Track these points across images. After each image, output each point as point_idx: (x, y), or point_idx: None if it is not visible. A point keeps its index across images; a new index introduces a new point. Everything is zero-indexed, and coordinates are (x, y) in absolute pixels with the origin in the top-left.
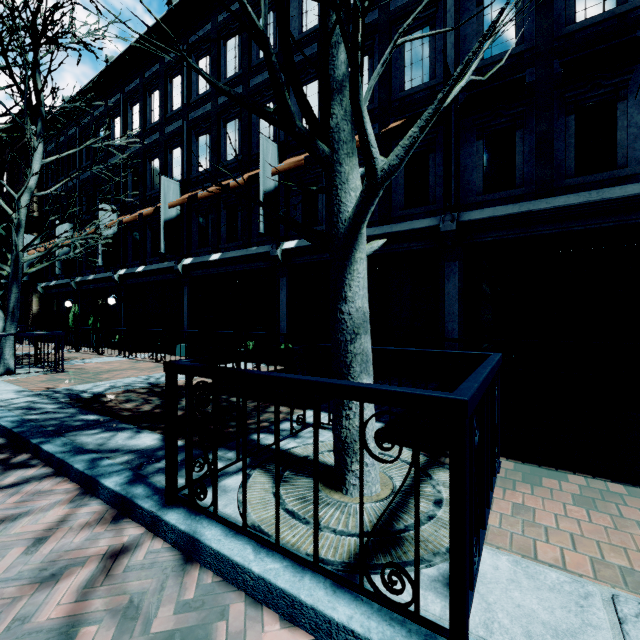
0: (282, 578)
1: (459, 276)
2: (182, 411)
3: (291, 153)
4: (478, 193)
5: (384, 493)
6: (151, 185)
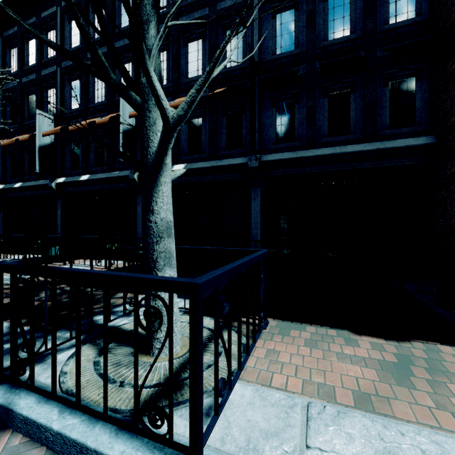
0: (76, 430)
1: (261, 198)
2: (38, 301)
3: None
4: (273, 143)
5: (182, 352)
6: (28, 116)
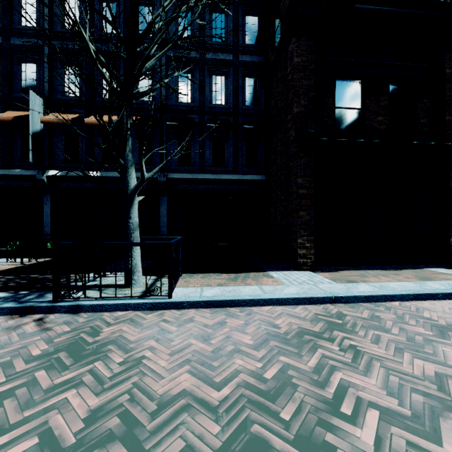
0: (121, 301)
1: (167, 204)
2: None
3: (55, 108)
4: (176, 165)
5: (145, 285)
6: None
